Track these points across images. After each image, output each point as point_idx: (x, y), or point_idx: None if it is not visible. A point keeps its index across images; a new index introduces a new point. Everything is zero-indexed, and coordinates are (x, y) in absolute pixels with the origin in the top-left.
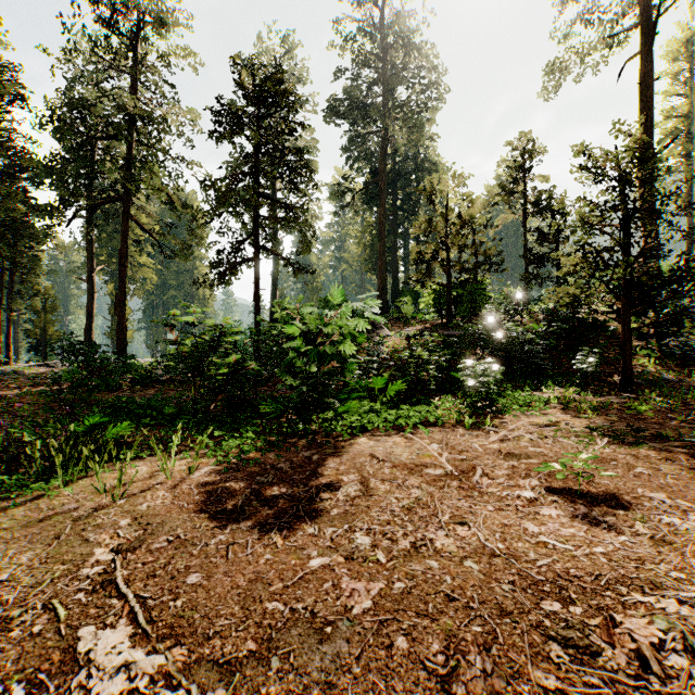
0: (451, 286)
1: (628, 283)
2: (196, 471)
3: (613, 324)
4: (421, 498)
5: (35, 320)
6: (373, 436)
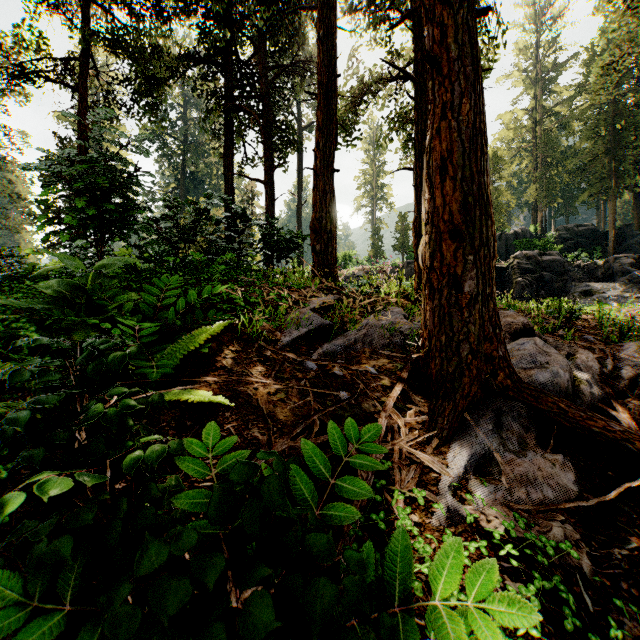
0: None
1: None
2: None
3: None
4: None
5: None
6: None
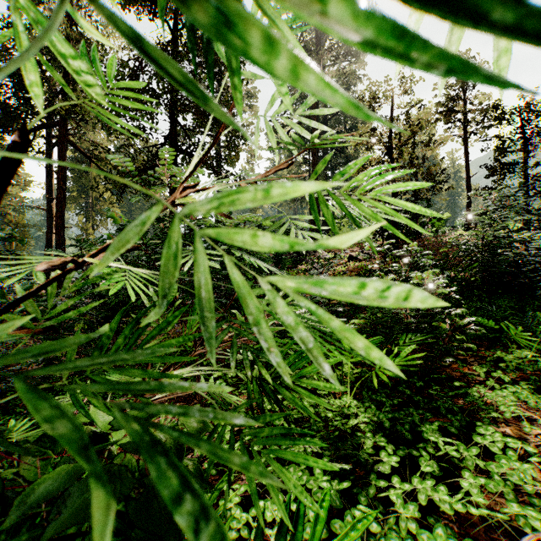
0: None
1: None
2: None
3: None
4: None
5: (7, 246)
6: None
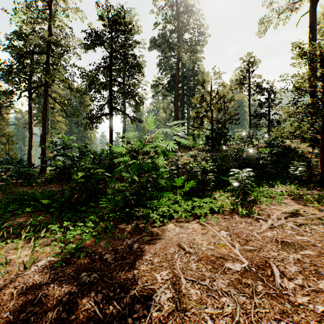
0: (213, 130)
1: (323, 124)
2: (33, 265)
3: (298, 149)
4: (239, 320)
5: (3, 148)
6: (177, 222)
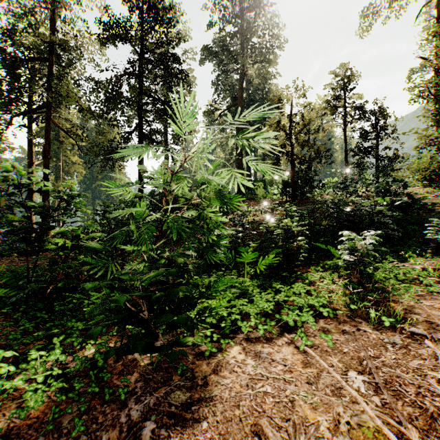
0: (294, 172)
1: None
2: None
3: (423, 201)
4: None
5: None
6: (248, 341)
